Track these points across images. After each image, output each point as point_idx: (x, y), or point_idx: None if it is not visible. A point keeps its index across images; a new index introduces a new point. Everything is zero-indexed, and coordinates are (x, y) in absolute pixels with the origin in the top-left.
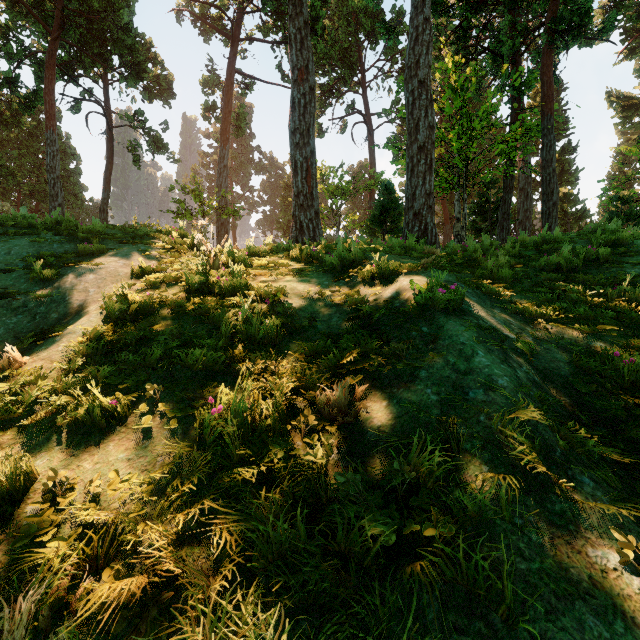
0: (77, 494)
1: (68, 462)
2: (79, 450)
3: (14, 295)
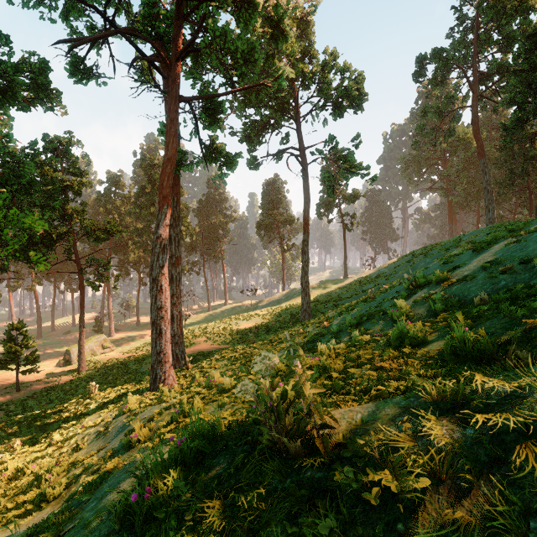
0: (422, 349)
1: (435, 341)
2: (441, 338)
3: (530, 261)
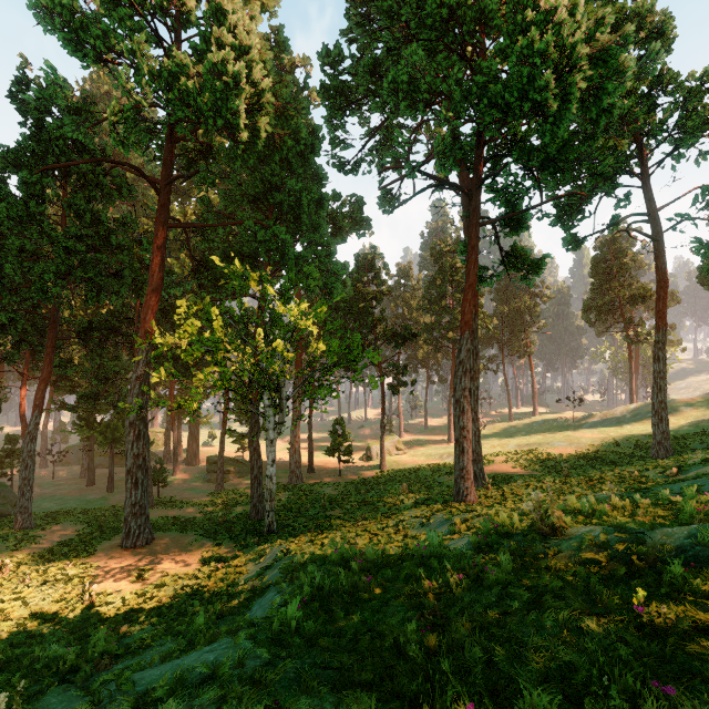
0: None
1: None
2: None
3: None
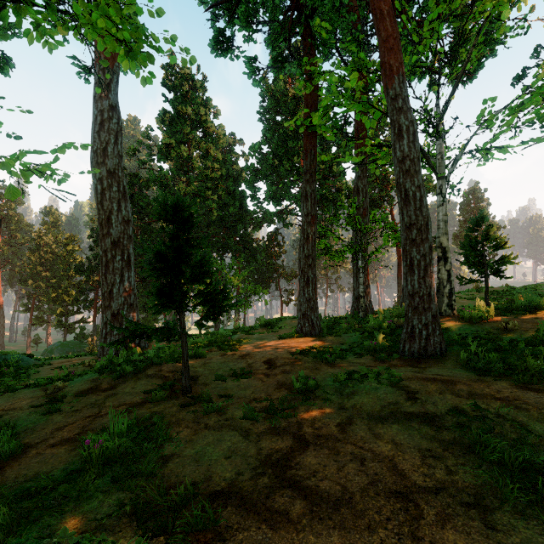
0: None
1: None
2: None
3: None
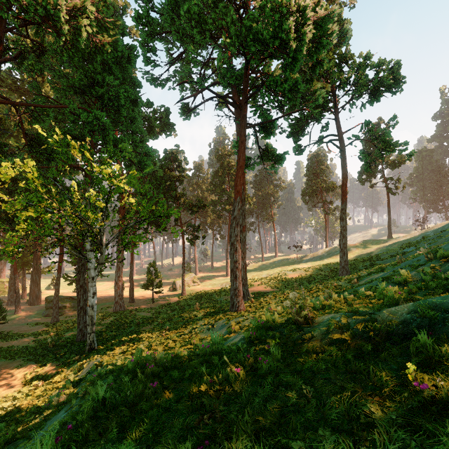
0: None
1: None
2: None
3: None
